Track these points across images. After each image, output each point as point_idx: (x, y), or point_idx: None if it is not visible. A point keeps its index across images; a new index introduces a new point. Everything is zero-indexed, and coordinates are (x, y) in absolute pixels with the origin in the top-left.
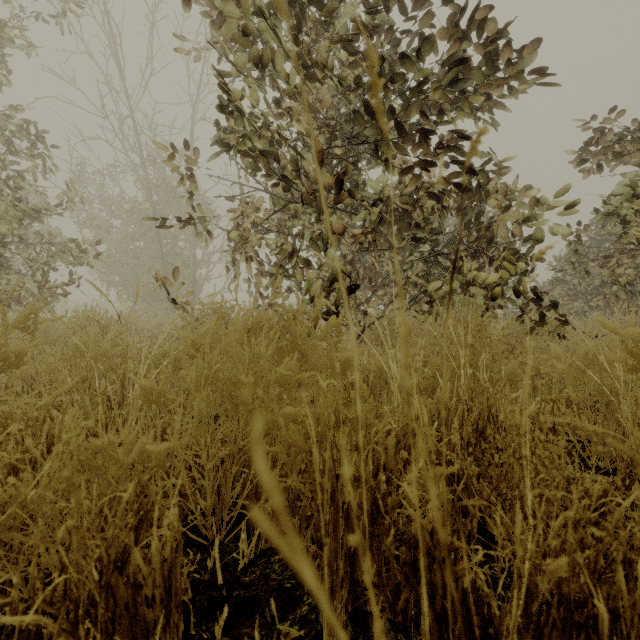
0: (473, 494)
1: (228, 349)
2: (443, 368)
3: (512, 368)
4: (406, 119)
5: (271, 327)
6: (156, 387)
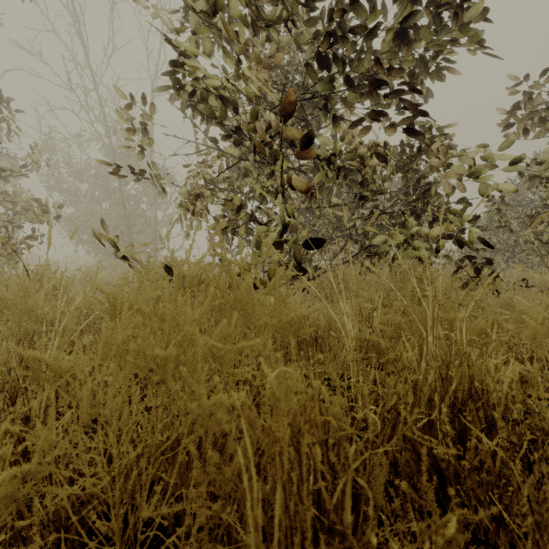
0: (455, 486)
1: (145, 309)
2: (406, 326)
3: (484, 326)
4: (354, 72)
5: (210, 280)
6: (49, 360)
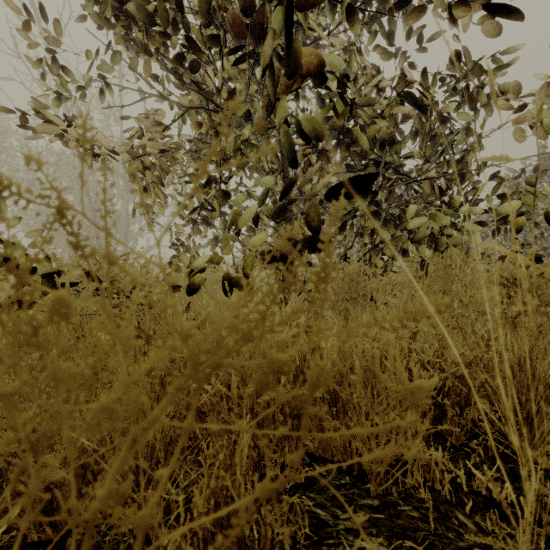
0: None
1: None
2: None
3: None
4: None
5: None
6: None
